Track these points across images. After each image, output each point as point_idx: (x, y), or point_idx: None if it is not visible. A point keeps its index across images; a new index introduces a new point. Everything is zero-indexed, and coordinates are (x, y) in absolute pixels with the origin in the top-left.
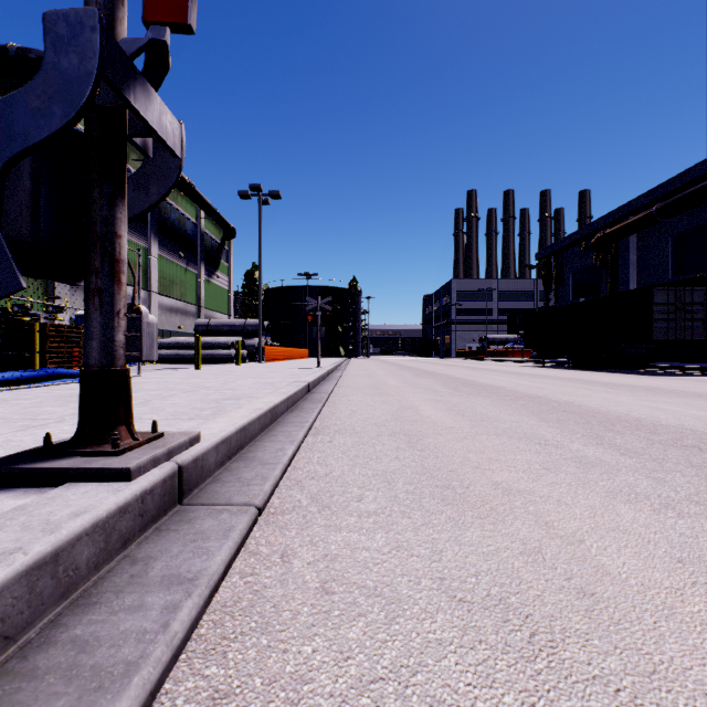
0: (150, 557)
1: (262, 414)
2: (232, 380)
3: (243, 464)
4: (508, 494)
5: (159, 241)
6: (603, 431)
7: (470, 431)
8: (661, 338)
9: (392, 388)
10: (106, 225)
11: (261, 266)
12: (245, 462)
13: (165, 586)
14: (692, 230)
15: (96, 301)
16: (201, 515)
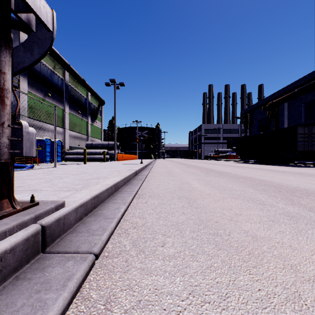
0: None
1: (109, 187)
2: (99, 169)
3: (93, 218)
4: (256, 240)
5: (69, 106)
6: (291, 196)
7: (220, 196)
8: (301, 149)
9: (176, 173)
10: None
11: (115, 117)
12: (95, 217)
13: None
14: (313, 100)
15: None
16: (53, 262)
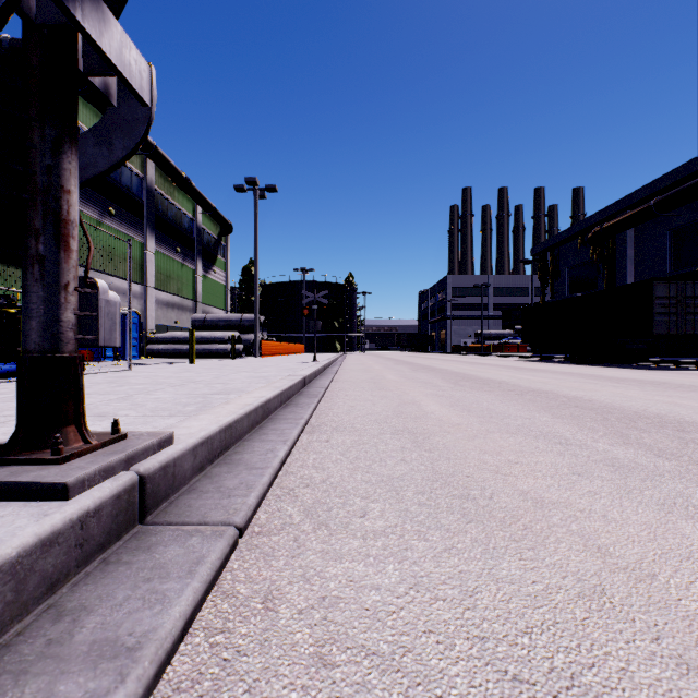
0: (83, 607)
1: (252, 410)
2: (225, 374)
3: (226, 469)
4: (541, 507)
5: (155, 236)
6: (626, 428)
7: (480, 428)
8: (662, 332)
9: (391, 382)
10: (49, 176)
11: (257, 260)
12: (229, 466)
13: (91, 661)
14: (690, 224)
15: (36, 270)
16: (165, 539)
